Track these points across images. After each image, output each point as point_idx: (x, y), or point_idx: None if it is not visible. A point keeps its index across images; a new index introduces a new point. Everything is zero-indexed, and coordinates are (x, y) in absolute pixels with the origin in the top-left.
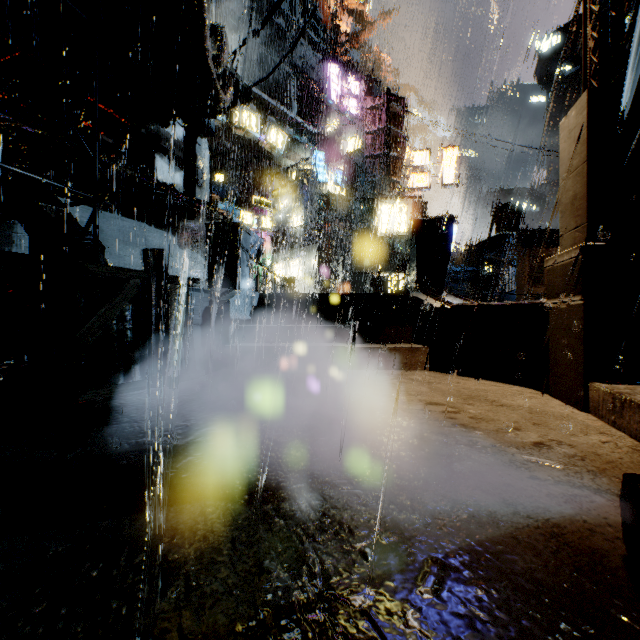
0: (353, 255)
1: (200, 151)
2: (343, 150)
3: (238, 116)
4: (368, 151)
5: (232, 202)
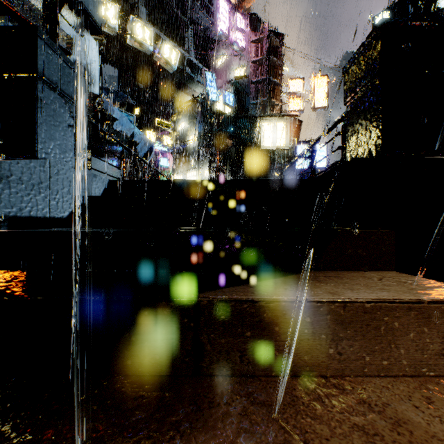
0: (239, 165)
1: (85, 47)
2: (231, 79)
3: (131, 26)
4: (252, 78)
5: (127, 110)
